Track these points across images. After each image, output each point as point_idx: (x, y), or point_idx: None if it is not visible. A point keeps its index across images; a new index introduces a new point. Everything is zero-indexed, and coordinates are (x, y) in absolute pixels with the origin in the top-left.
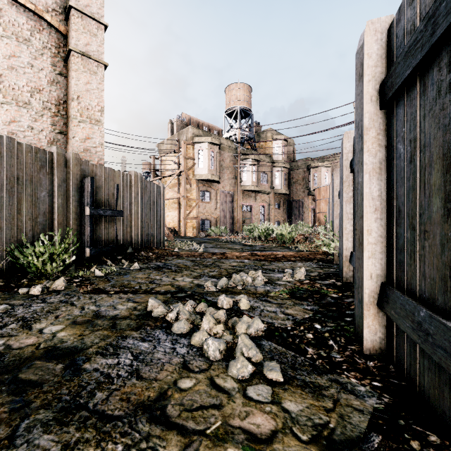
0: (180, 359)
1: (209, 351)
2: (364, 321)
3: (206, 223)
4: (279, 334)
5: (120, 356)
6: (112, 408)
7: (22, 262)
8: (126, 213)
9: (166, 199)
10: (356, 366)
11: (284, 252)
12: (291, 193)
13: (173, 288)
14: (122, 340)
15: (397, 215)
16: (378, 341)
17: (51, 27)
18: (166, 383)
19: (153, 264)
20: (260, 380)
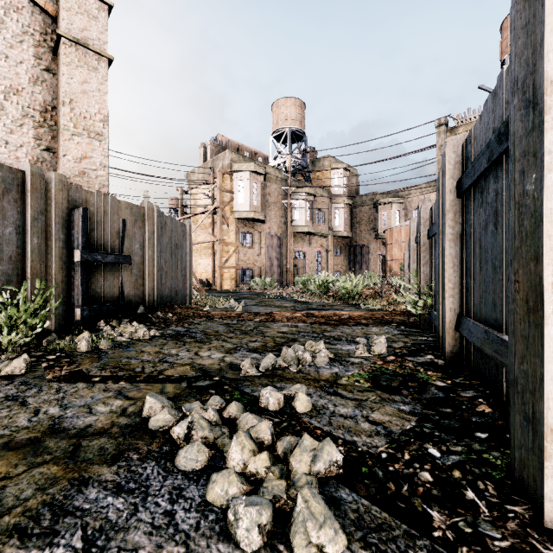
0: (178, 547)
1: (239, 530)
2: (546, 464)
3: (248, 274)
4: (369, 471)
5: (56, 541)
6: None
7: None
8: (136, 259)
9: (197, 242)
10: None
11: (350, 312)
12: (354, 236)
13: (192, 371)
14: (77, 489)
15: None
16: None
17: (33, 6)
18: None
19: (172, 330)
20: None
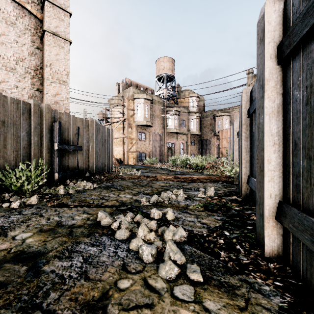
0: (120, 261)
1: (143, 255)
2: (265, 231)
3: (143, 155)
4: (197, 240)
5: (73, 259)
6: (62, 307)
7: (6, 183)
8: (85, 147)
9: (114, 138)
10: (259, 267)
11: (198, 176)
12: (202, 134)
13: (117, 203)
14: (76, 245)
15: (293, 147)
16: (276, 247)
17: (30, 14)
18: (108, 284)
19: (104, 185)
20: (184, 280)
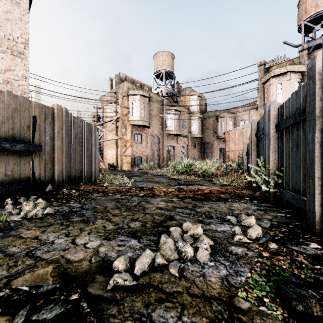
0: None
1: None
2: None
3: (139, 160)
4: None
5: None
6: None
7: None
8: (47, 148)
9: (106, 140)
10: None
11: (209, 187)
12: (204, 137)
13: (51, 277)
14: None
15: None
16: None
17: None
18: None
19: (68, 206)
20: None
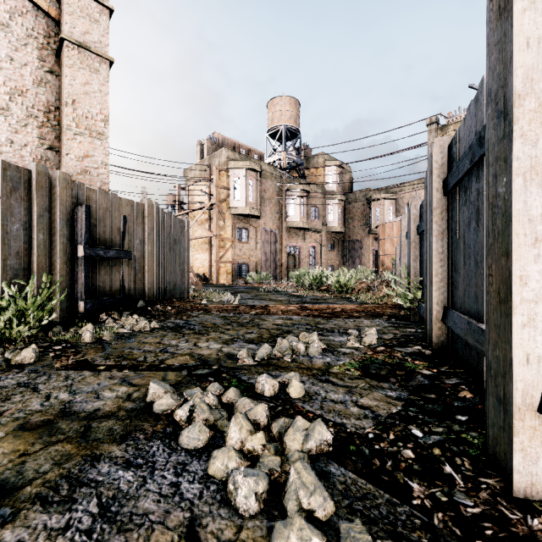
0: (184, 512)
1: (238, 497)
2: (514, 439)
3: (244, 268)
4: (356, 449)
5: (75, 507)
6: None
7: None
8: (137, 254)
9: (194, 238)
10: (509, 528)
11: (343, 305)
12: (347, 231)
13: (191, 360)
14: (90, 464)
15: None
16: (541, 476)
17: (37, 10)
18: None
19: (171, 322)
20: None
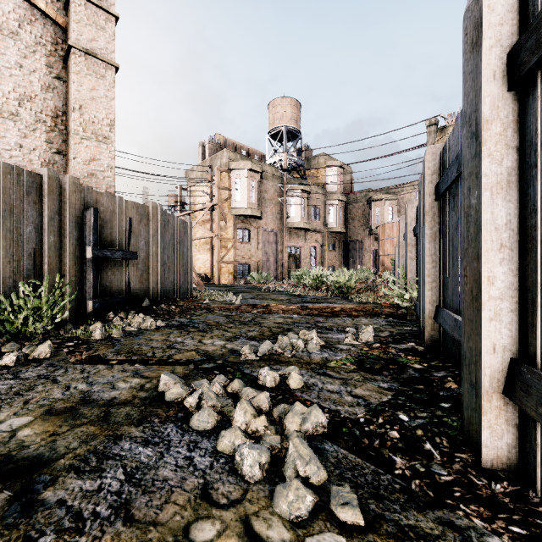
0: (198, 479)
1: (244, 467)
2: (483, 418)
3: (245, 268)
4: (348, 431)
5: (104, 475)
6: None
7: None
8: (142, 255)
9: (196, 238)
10: (475, 491)
11: (342, 304)
12: (348, 232)
13: (197, 355)
14: (113, 442)
15: None
16: (506, 449)
17: (45, 18)
18: (171, 532)
19: (176, 321)
20: (326, 522)
